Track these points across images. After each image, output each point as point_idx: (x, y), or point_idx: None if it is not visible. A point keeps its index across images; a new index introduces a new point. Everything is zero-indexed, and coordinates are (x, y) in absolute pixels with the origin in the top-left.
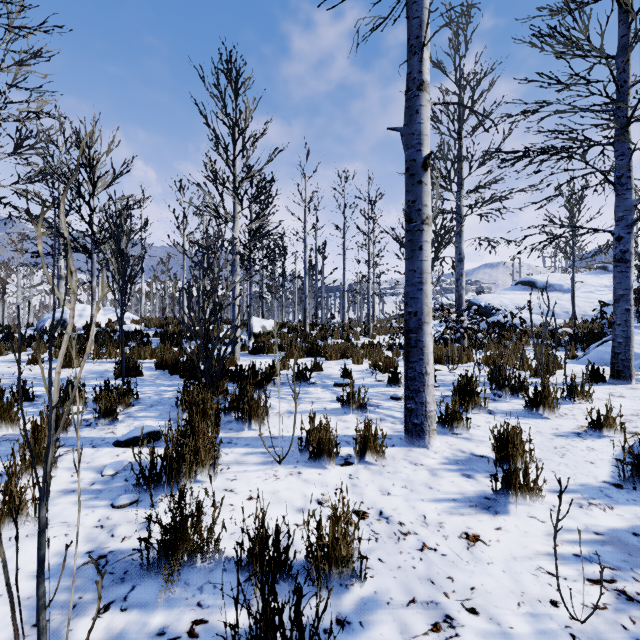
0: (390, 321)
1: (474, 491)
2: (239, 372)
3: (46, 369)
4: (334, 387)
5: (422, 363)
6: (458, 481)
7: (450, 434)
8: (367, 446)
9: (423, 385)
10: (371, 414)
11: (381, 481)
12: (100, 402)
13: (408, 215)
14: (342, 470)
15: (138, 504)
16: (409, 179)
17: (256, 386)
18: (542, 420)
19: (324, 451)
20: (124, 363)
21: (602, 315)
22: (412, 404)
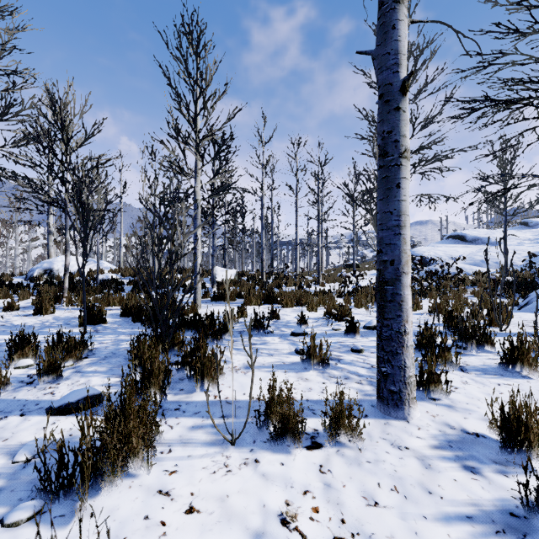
0: (336, 270)
1: (490, 500)
2: (198, 321)
3: (18, 316)
4: (291, 336)
5: (400, 320)
6: (462, 479)
7: (427, 399)
8: (338, 422)
9: (401, 346)
10: (333, 370)
11: (361, 478)
12: (52, 354)
13: (382, 148)
14: (309, 457)
15: (38, 519)
16: (384, 106)
17: (213, 336)
18: (524, 380)
19: (286, 429)
20: (85, 312)
21: (531, 265)
22: (388, 368)
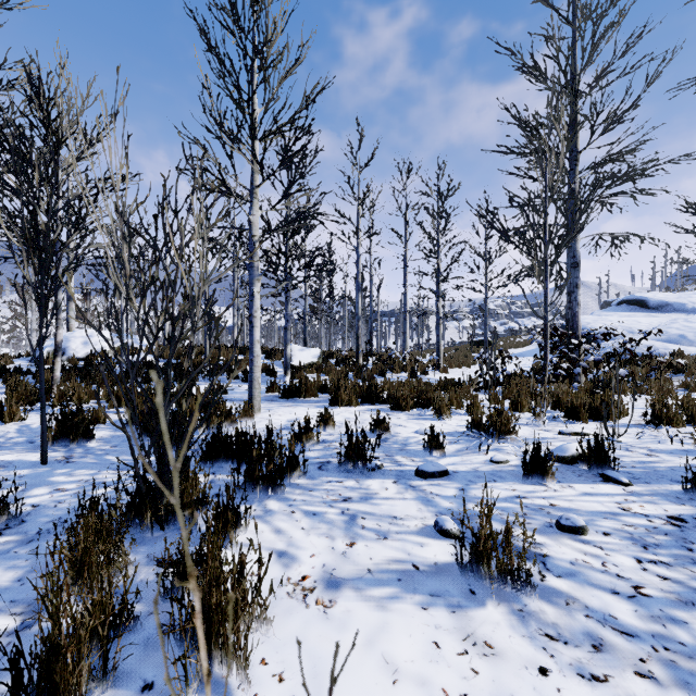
0: (459, 350)
1: None
2: (243, 445)
3: None
4: (418, 479)
5: None
6: None
7: None
8: None
9: None
10: (546, 605)
11: None
12: None
13: None
14: None
15: None
16: None
17: (267, 481)
18: None
19: None
20: (44, 426)
21: None
22: None
